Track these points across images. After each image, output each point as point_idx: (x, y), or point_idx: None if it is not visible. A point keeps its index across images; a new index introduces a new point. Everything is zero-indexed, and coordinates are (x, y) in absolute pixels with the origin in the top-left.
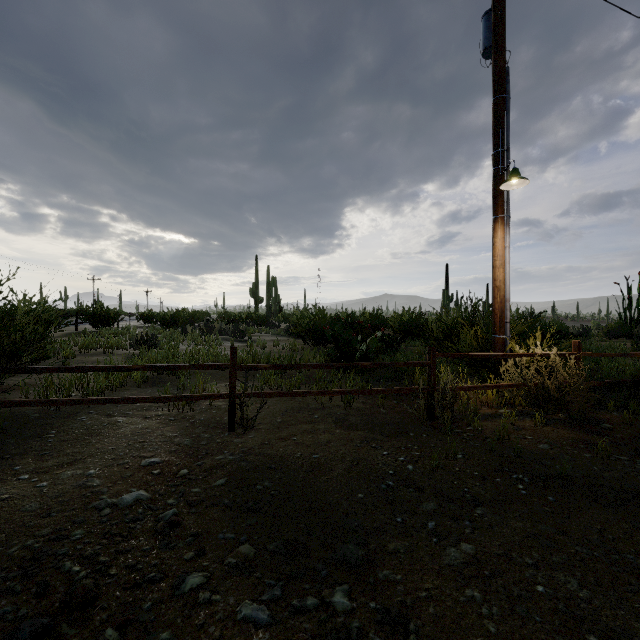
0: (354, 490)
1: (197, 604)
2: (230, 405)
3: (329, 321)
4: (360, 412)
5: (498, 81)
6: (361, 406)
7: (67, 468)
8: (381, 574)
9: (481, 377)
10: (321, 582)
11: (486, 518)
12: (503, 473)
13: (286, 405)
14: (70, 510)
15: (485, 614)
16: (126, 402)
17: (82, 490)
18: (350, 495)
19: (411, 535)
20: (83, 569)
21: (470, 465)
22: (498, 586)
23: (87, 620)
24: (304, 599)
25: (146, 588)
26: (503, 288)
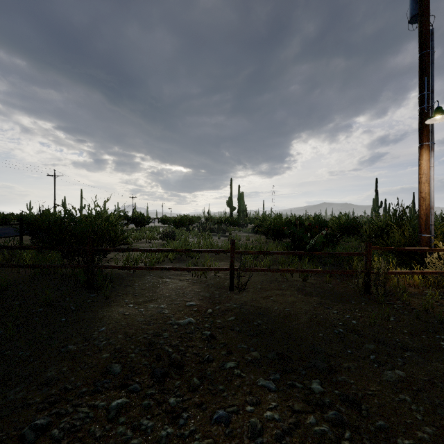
0: (316, 331)
1: (234, 376)
2: (231, 275)
3: (284, 223)
4: (313, 285)
5: (423, 40)
6: (313, 281)
7: (149, 303)
8: (340, 378)
9: (408, 266)
10: (302, 376)
11: (414, 358)
12: (428, 333)
13: (262, 278)
14: (159, 323)
15: (414, 409)
16: (174, 270)
17: (161, 314)
18: (314, 334)
19: (358, 361)
20: (173, 351)
21: (400, 325)
22: (423, 396)
23: (182, 374)
24: (294, 382)
25: (206, 364)
26: (428, 198)
